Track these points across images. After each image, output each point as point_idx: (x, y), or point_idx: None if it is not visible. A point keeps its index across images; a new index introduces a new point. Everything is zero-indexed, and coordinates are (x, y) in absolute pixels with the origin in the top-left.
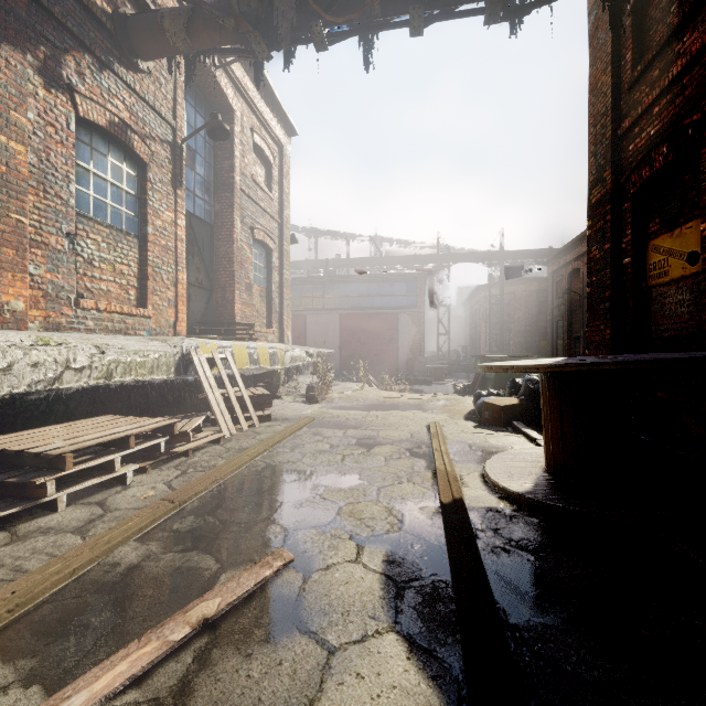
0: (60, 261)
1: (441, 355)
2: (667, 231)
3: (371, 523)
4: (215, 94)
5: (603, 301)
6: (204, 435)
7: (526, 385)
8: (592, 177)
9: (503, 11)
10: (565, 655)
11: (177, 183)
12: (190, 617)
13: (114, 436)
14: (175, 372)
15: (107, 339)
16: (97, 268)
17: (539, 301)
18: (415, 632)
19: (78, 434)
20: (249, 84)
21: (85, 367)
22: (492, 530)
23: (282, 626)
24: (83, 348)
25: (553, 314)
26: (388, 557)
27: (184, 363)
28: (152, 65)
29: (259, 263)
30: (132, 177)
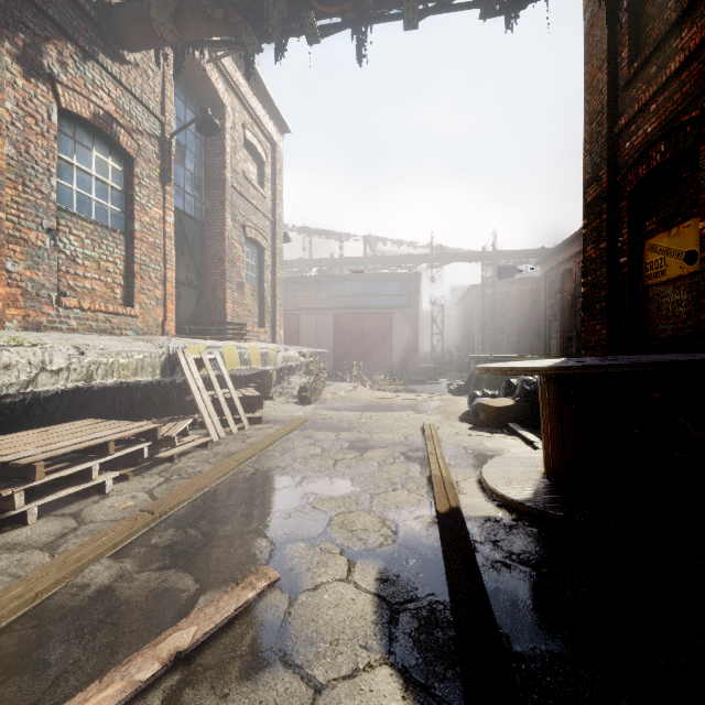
0: (40, 258)
1: (435, 355)
2: (665, 229)
3: (363, 535)
4: (206, 89)
5: (599, 301)
6: (191, 439)
7: (522, 386)
8: (588, 175)
9: (499, 5)
10: (576, 691)
11: (165, 179)
12: (160, 650)
13: (91, 442)
14: (161, 373)
15: (88, 339)
16: (81, 265)
17: (532, 301)
18: (411, 664)
19: (54, 440)
20: (241, 79)
21: (62, 369)
22: (491, 542)
23: (264, 658)
24: (60, 348)
25: (546, 314)
26: (382, 575)
27: (171, 364)
28: (139, 57)
29: (251, 261)
30: (119, 171)
